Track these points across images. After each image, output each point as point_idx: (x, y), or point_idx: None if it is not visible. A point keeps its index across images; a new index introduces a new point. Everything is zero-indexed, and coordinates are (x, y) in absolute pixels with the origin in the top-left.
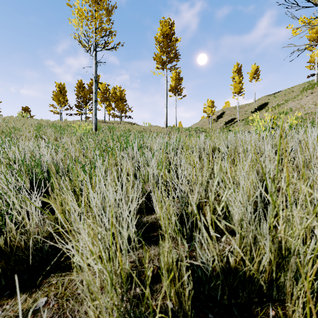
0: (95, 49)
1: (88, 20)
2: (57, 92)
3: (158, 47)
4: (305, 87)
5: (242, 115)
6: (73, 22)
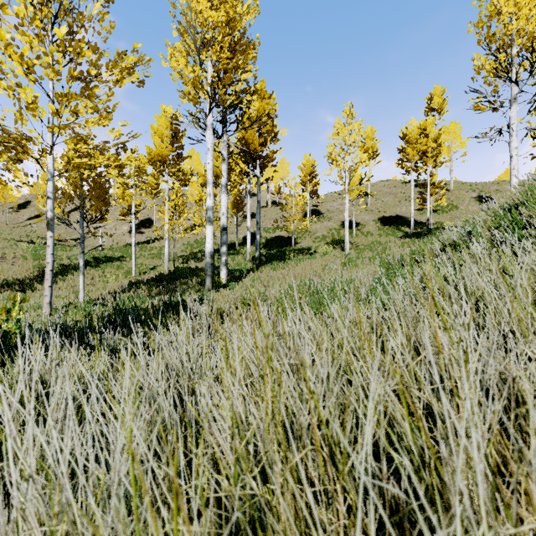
0: None
1: None
2: None
3: None
4: None
5: None
6: None
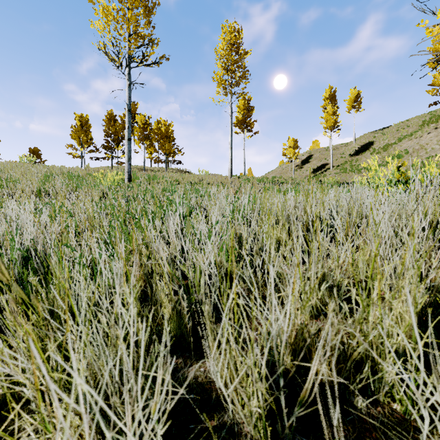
0: (128, 65)
1: (118, 22)
2: (78, 127)
3: (219, 63)
4: (426, 120)
5: (337, 159)
6: (96, 26)
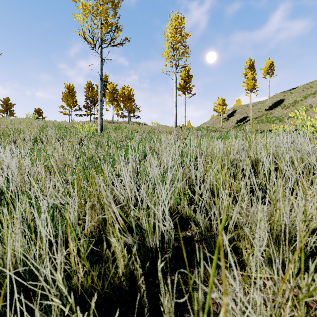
0: (100, 46)
1: (93, 14)
2: (66, 93)
3: (167, 43)
4: None
5: (255, 113)
6: (77, 18)
